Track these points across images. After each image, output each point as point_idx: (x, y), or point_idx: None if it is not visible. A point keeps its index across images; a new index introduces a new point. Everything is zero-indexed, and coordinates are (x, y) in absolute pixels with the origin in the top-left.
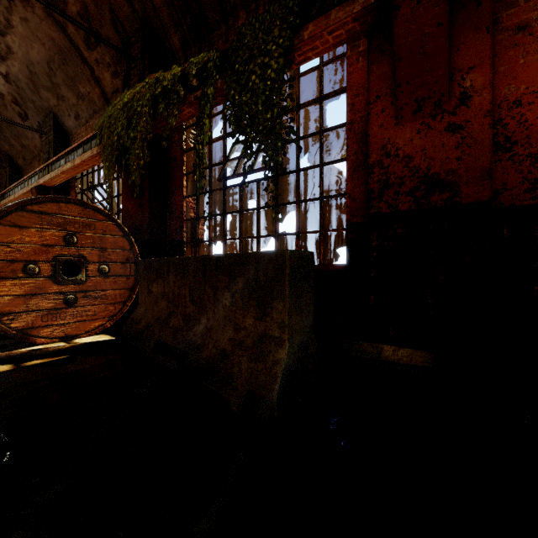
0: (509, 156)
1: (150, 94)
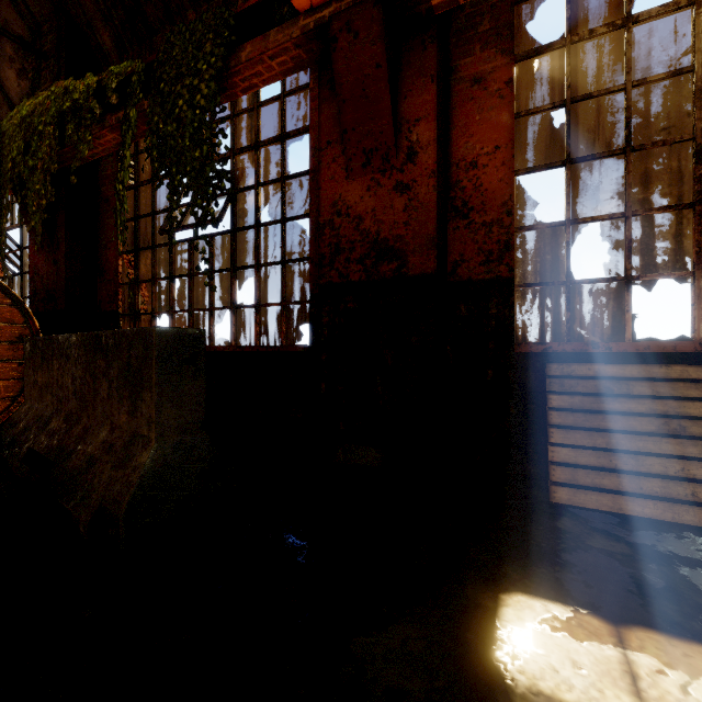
0: (467, 224)
1: (55, 108)
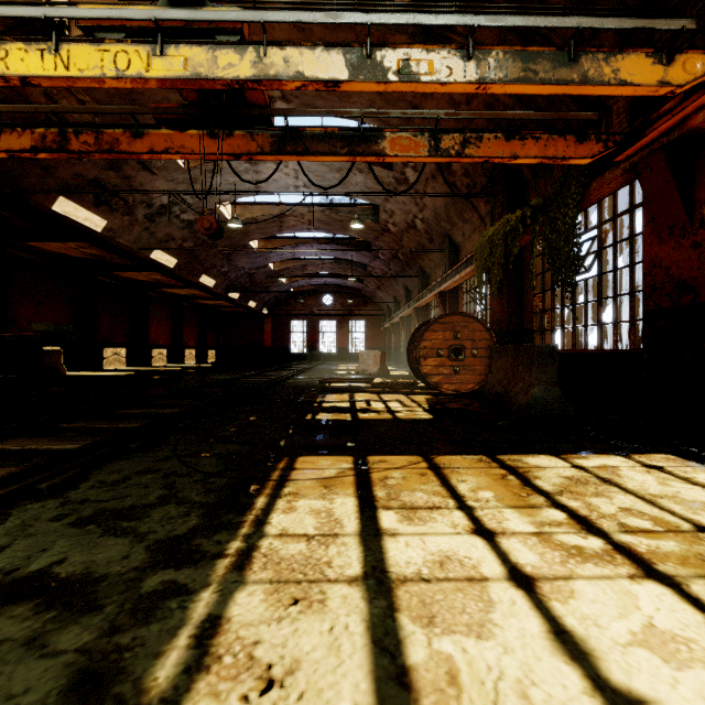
0: None
1: (503, 231)
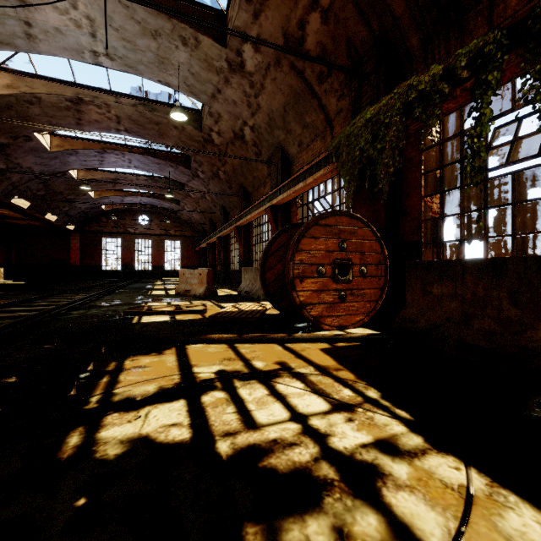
0: None
1: (400, 103)
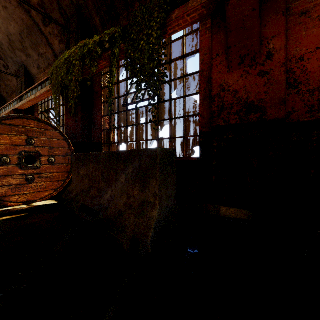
0: (296, 91)
1: (80, 53)
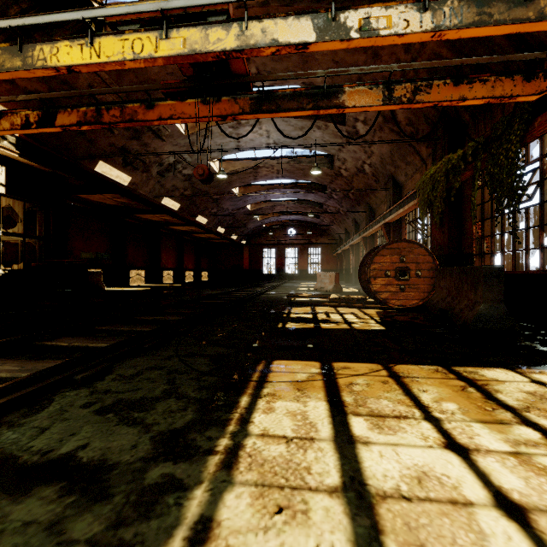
0: None
1: (444, 169)
